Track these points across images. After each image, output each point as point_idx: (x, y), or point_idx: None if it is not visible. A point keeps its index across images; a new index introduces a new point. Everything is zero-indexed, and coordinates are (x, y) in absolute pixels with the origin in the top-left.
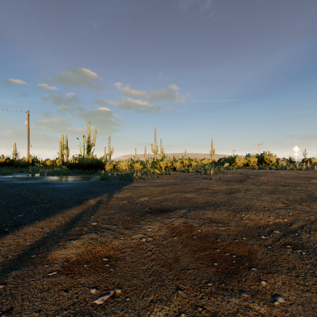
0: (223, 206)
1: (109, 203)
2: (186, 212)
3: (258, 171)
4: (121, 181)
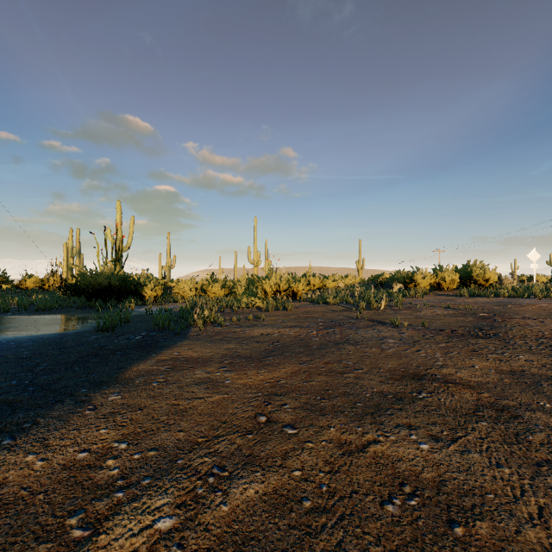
0: None
1: None
2: None
3: (476, 301)
4: (151, 333)
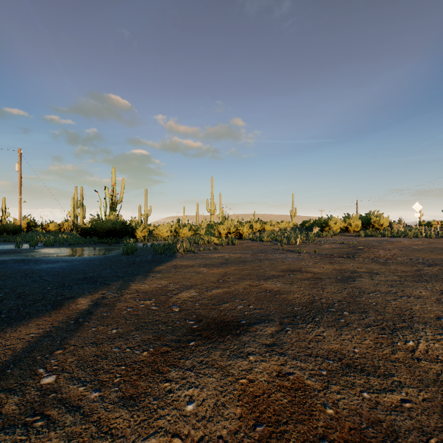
0: (350, 313)
1: (116, 305)
2: (278, 332)
3: (366, 239)
4: (155, 255)
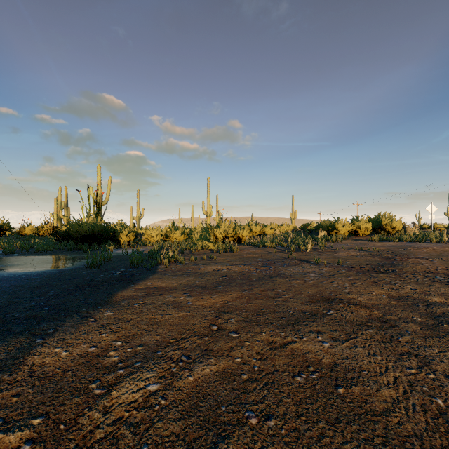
0: None
1: None
2: None
3: (383, 245)
4: (129, 269)
